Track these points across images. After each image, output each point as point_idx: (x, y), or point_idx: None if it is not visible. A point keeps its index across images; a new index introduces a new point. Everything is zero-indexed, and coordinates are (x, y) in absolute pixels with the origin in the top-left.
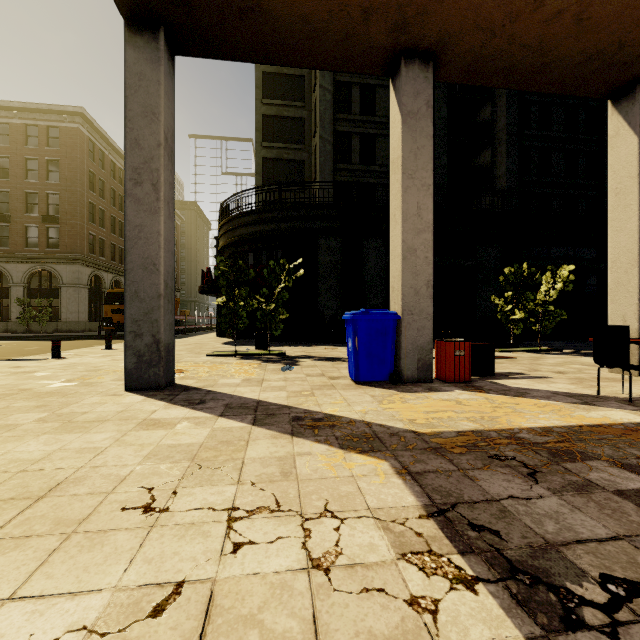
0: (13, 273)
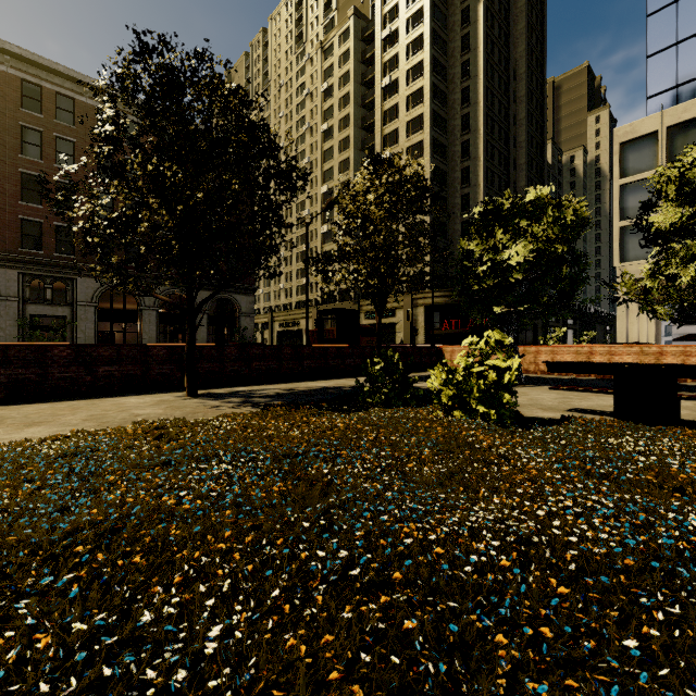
0: (197, 300)
